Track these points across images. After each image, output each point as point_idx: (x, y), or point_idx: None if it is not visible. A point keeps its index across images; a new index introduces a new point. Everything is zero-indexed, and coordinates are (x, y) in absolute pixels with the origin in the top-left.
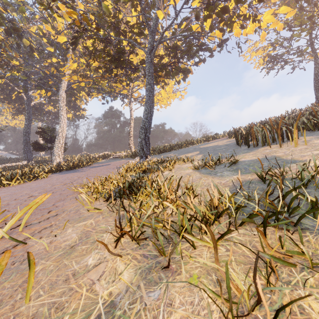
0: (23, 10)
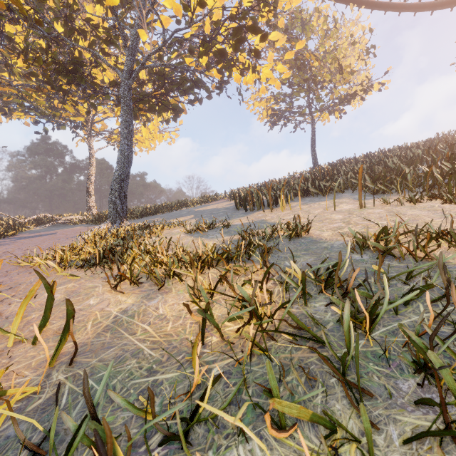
0: None
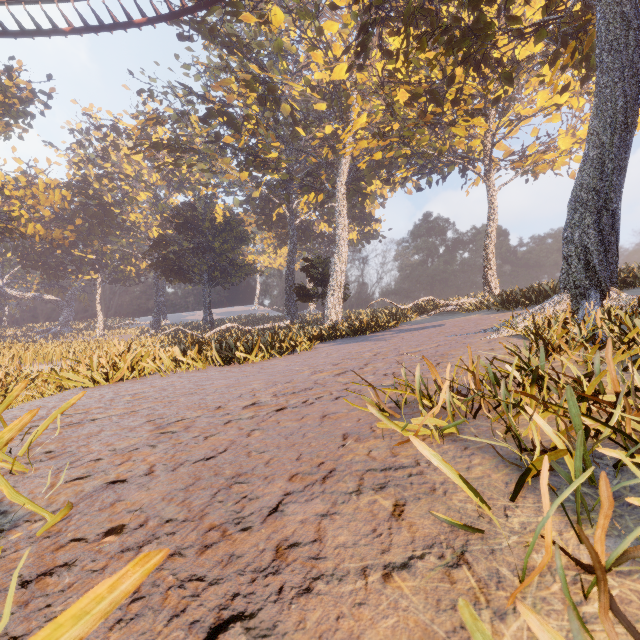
0: (280, 45)
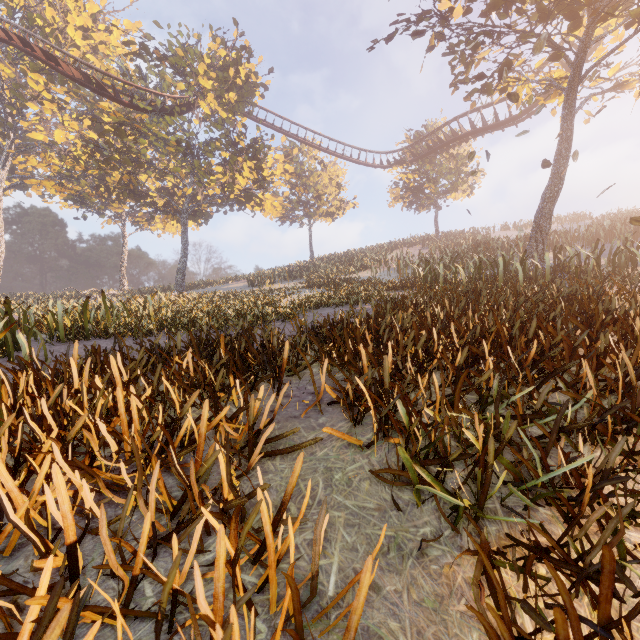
0: None
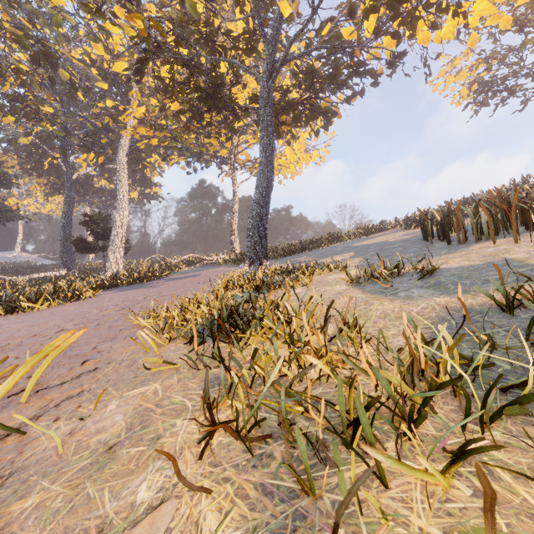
0: (59, 22)
